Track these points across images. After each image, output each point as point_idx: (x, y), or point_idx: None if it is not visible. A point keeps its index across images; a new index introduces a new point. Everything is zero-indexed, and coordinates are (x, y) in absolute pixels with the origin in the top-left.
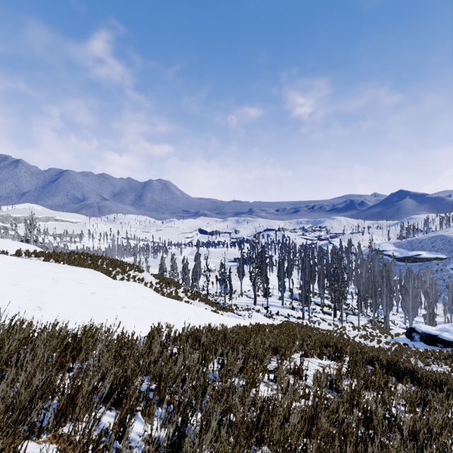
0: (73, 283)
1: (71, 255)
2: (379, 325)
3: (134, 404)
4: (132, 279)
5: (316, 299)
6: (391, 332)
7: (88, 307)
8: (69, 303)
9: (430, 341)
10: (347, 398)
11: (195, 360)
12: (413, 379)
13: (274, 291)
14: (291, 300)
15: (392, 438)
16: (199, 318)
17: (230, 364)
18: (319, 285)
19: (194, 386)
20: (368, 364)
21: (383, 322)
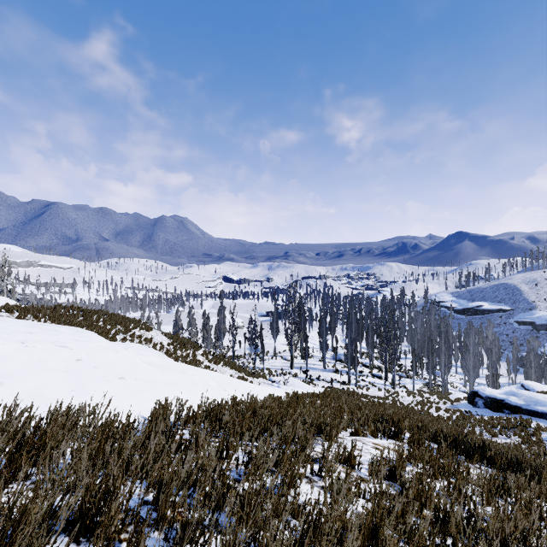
0: (51, 347)
1: (57, 309)
2: (437, 388)
3: (111, 540)
4: (136, 339)
5: (364, 359)
6: (450, 397)
7: (69, 379)
8: (42, 374)
9: (496, 407)
10: (414, 495)
11: (212, 455)
12: (484, 457)
13: (314, 352)
14: (335, 361)
15: (472, 545)
16: (222, 389)
17: (260, 456)
18: (368, 343)
19: (209, 495)
20: (431, 442)
21: (440, 385)
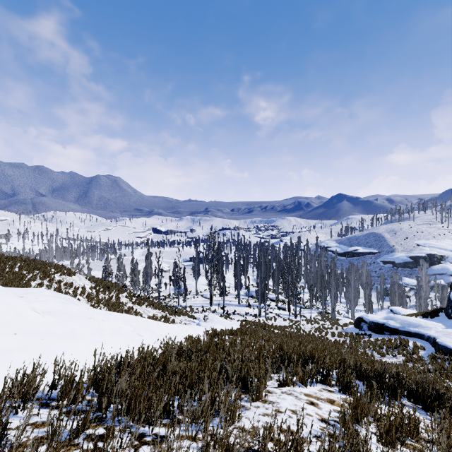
0: None
1: None
2: (327, 316)
3: None
4: (55, 284)
5: (271, 294)
6: (339, 322)
7: None
8: None
9: (378, 330)
10: None
11: None
12: (404, 390)
13: (230, 290)
14: (248, 298)
15: None
16: (137, 334)
17: None
18: (274, 281)
19: None
20: (356, 380)
21: (330, 313)
